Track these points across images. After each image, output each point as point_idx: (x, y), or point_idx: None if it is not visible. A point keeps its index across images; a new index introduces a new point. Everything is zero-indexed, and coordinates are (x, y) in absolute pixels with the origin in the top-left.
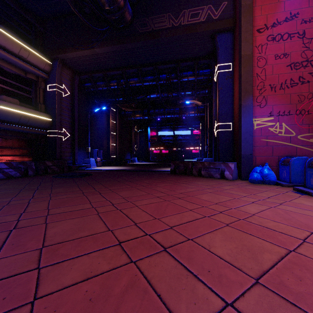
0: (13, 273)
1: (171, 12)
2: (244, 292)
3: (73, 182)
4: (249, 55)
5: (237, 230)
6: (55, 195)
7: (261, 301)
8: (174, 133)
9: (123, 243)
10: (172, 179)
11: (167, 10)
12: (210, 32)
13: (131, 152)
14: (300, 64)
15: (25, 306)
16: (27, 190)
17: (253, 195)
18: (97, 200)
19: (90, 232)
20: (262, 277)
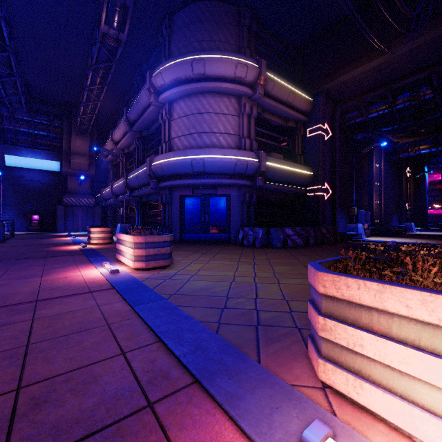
0: None
1: None
2: None
3: None
4: None
5: None
6: None
7: None
8: None
9: None
10: None
11: None
12: None
13: (400, 213)
14: None
15: None
16: None
17: None
18: None
19: None
20: None
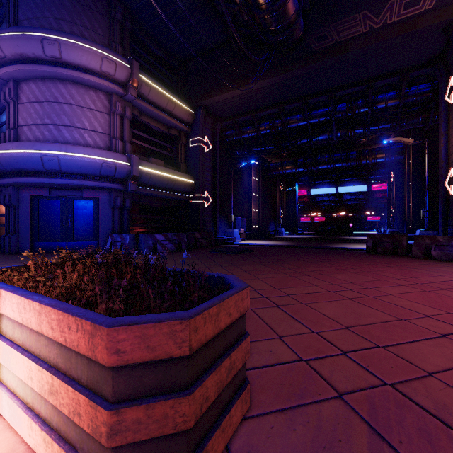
0: (359, 347)
1: (368, 8)
2: None
3: (246, 259)
4: None
5: None
6: (255, 274)
7: None
8: (338, 190)
9: (449, 336)
10: (384, 261)
11: (361, 6)
12: (442, 23)
13: (276, 220)
14: None
15: (428, 377)
16: (211, 265)
17: None
18: (318, 283)
19: (377, 318)
20: None
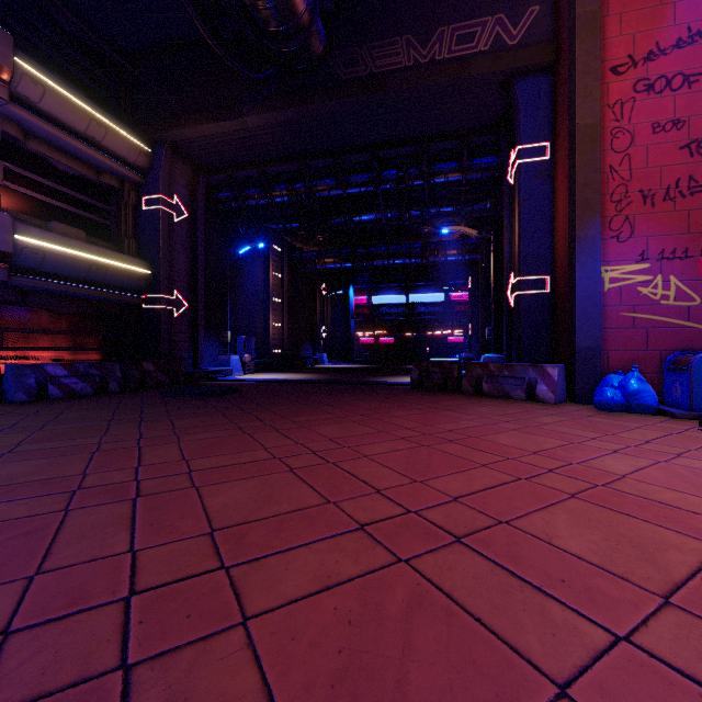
0: (181, 575)
1: (413, 33)
2: (646, 618)
3: (208, 407)
4: (593, 126)
5: (598, 506)
6: (186, 433)
7: (685, 635)
8: (409, 298)
9: (369, 527)
10: (420, 401)
11: (405, 28)
12: (499, 74)
13: (315, 341)
14: None
15: (233, 629)
16: (122, 421)
17: (611, 437)
18: (277, 443)
19: (292, 504)
20: (675, 593)
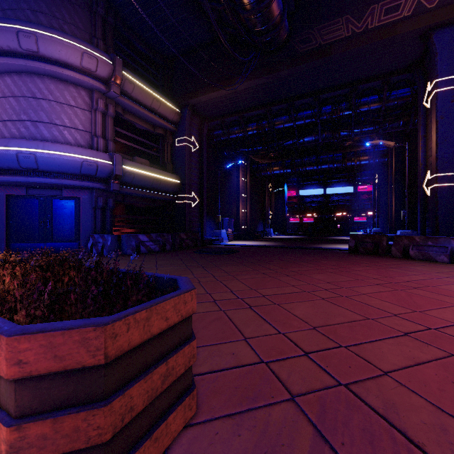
0: (322, 347)
1: (351, 13)
2: None
3: (230, 260)
4: None
5: None
6: (235, 275)
7: None
8: (326, 191)
9: (411, 335)
10: (364, 261)
11: (344, 11)
12: (420, 30)
13: (264, 221)
14: None
15: (383, 376)
16: (192, 266)
17: None
18: (296, 283)
19: (346, 318)
20: None
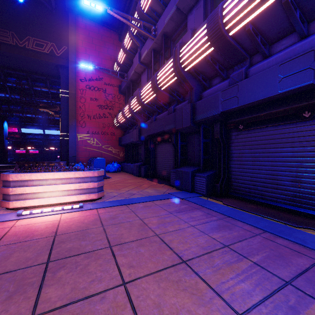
0: None
1: (15, 32)
2: None
3: None
4: (74, 94)
5: None
6: None
7: None
8: (45, 132)
9: None
10: None
11: (11, 28)
12: (53, 63)
13: None
14: (103, 107)
15: None
16: None
17: None
18: None
19: None
20: None
